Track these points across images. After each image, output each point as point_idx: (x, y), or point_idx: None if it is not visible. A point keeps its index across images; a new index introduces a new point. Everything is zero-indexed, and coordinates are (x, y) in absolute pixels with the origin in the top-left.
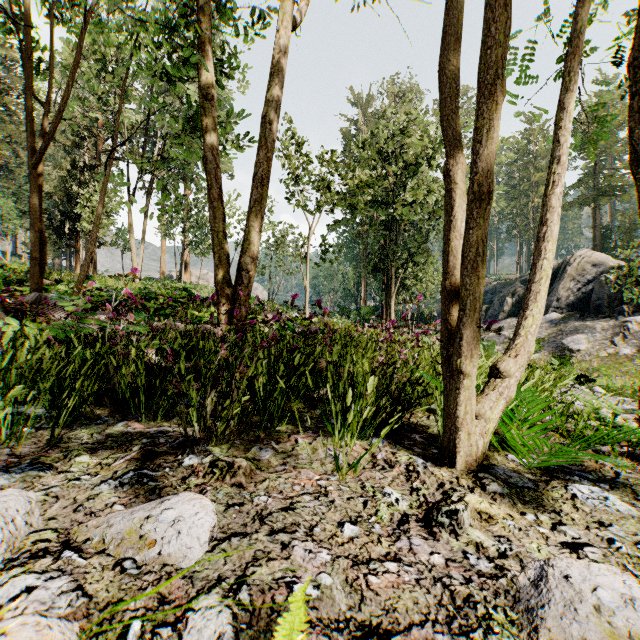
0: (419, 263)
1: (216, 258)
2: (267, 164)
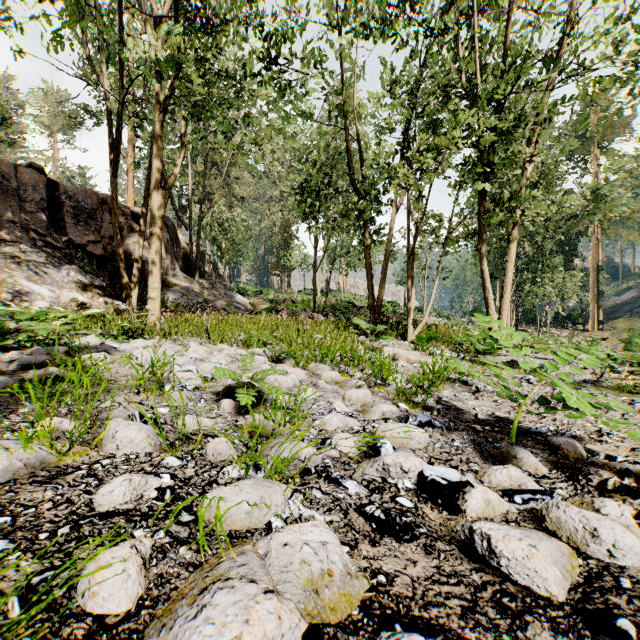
0: (541, 268)
1: (369, 298)
2: (386, 266)
